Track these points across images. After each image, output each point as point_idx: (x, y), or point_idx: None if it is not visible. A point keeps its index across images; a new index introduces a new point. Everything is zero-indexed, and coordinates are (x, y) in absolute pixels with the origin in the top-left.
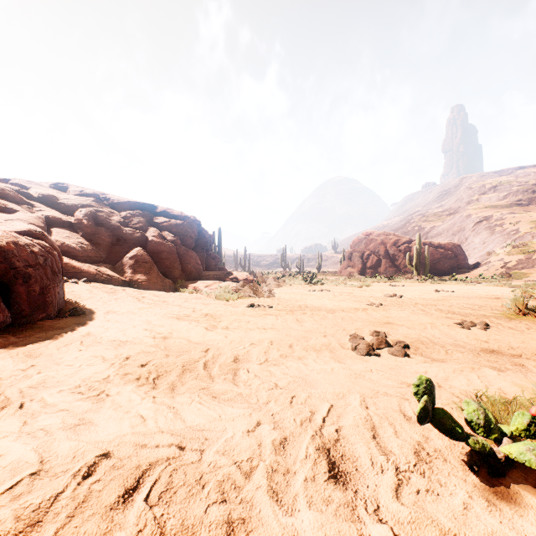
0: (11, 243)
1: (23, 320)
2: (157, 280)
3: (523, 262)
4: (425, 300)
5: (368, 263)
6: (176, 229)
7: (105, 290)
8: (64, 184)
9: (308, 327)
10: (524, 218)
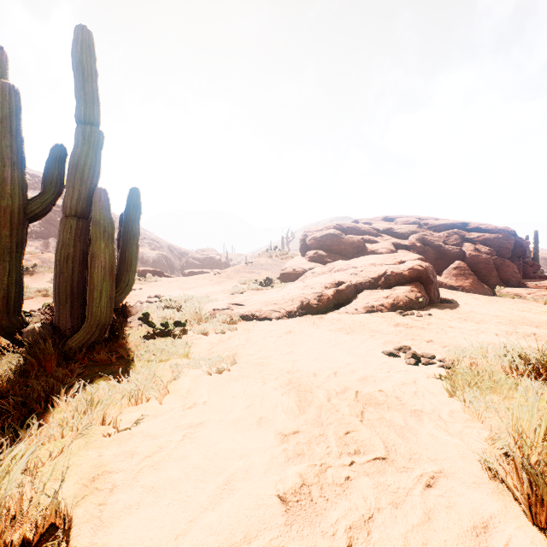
0: (426, 266)
1: (431, 302)
2: (476, 286)
3: None
4: None
5: None
6: (490, 242)
7: (444, 291)
8: (389, 217)
9: None
10: None
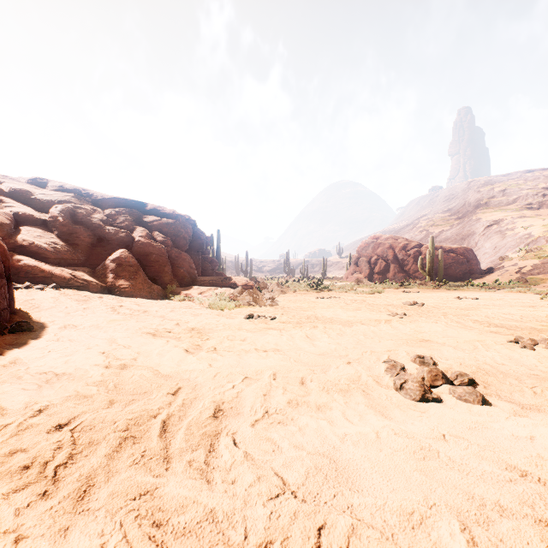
0: None
1: None
2: (143, 286)
3: (538, 267)
4: (452, 309)
5: (376, 268)
6: (167, 229)
7: (76, 297)
8: (43, 180)
9: (323, 348)
10: (536, 221)
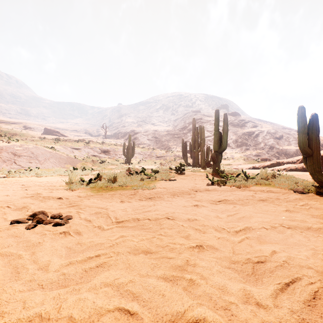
0: None
1: None
2: None
3: None
4: None
5: None
6: None
7: None
8: None
9: None
10: None
